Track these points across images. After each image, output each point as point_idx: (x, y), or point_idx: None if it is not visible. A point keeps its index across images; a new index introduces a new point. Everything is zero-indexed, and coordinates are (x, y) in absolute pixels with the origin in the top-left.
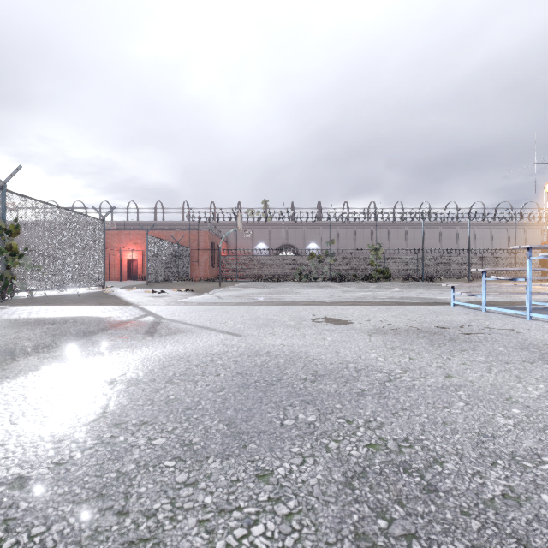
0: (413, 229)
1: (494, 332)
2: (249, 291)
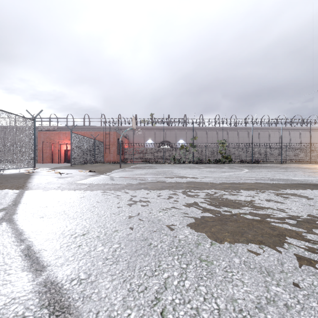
0: (243, 131)
1: None
2: (139, 172)
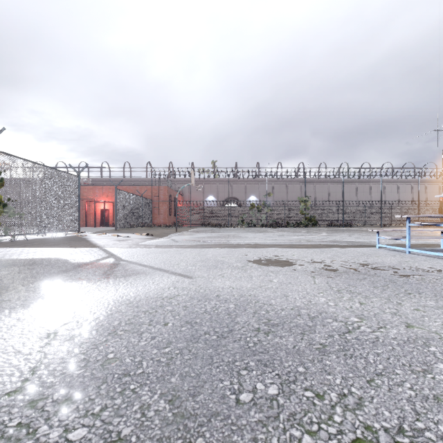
0: (335, 184)
1: (428, 274)
2: (200, 235)
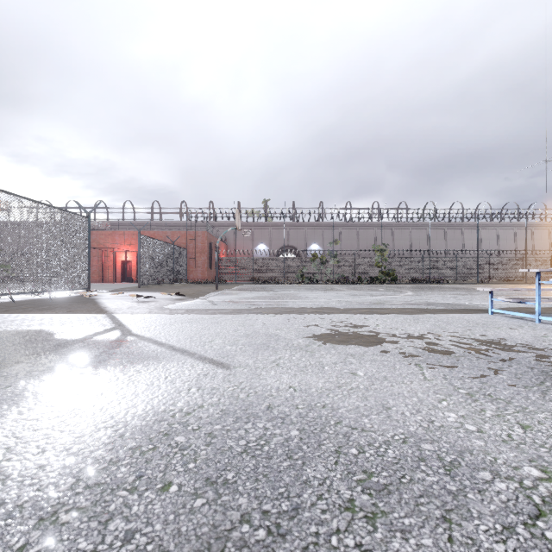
0: (418, 229)
1: None
2: (248, 295)
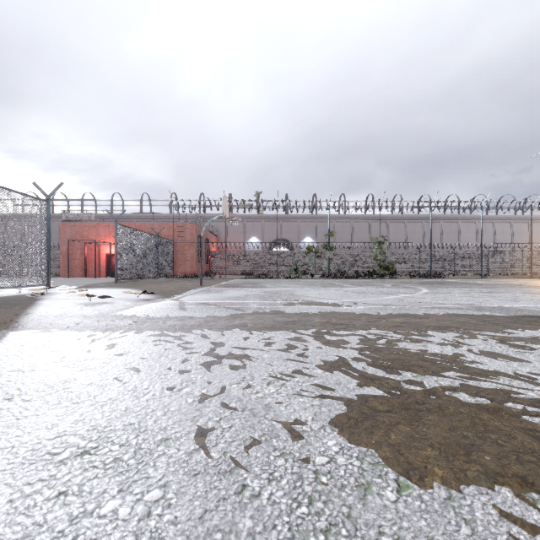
0: (413, 222)
1: None
2: (234, 293)
